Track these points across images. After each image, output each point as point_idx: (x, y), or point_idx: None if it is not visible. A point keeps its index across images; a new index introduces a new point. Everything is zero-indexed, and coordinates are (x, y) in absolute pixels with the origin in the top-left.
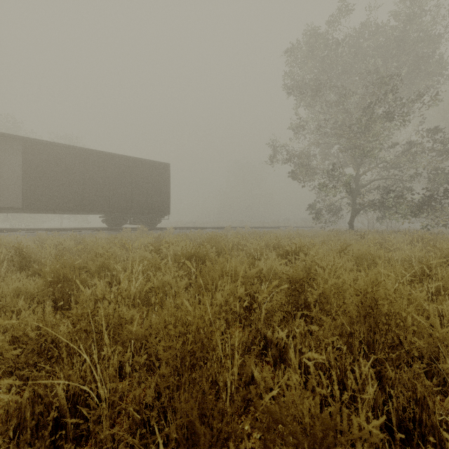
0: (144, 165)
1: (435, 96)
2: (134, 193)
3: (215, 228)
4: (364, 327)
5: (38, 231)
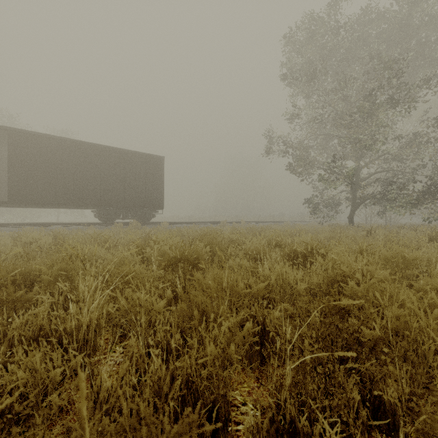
0: (138, 158)
1: None
2: (127, 186)
3: (211, 223)
4: None
5: (26, 226)
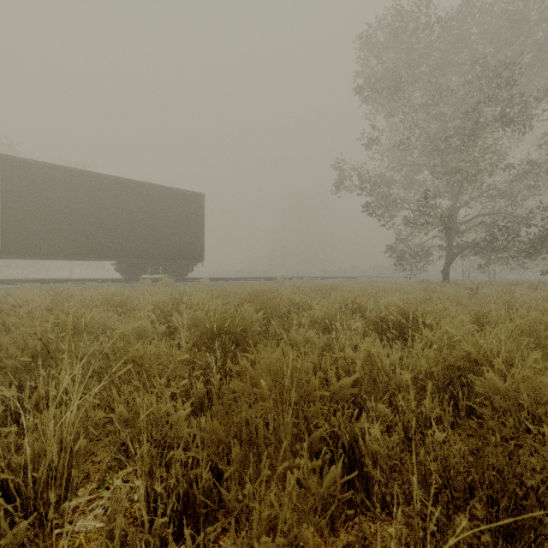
0: (170, 196)
1: None
2: (156, 232)
3: (265, 279)
4: None
5: (24, 283)
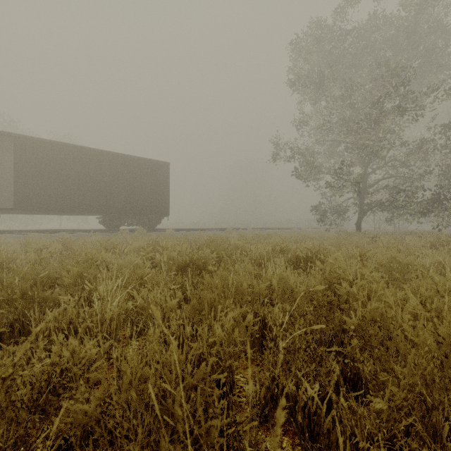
0: (143, 164)
1: (450, 89)
2: (132, 193)
3: (217, 229)
4: None
5: (31, 232)
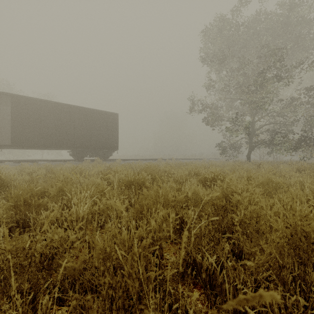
0: (100, 115)
1: (311, 63)
2: (92, 134)
3: (151, 159)
4: (294, 260)
5: (23, 162)
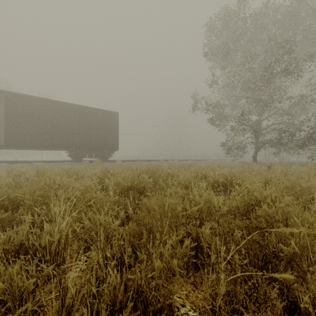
0: (99, 114)
1: None
2: (91, 134)
3: (152, 160)
4: None
5: (17, 163)
